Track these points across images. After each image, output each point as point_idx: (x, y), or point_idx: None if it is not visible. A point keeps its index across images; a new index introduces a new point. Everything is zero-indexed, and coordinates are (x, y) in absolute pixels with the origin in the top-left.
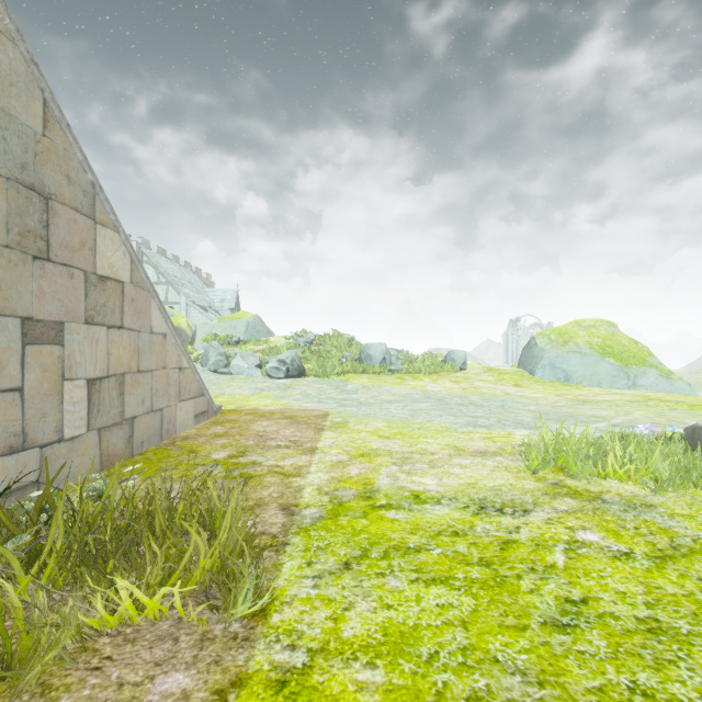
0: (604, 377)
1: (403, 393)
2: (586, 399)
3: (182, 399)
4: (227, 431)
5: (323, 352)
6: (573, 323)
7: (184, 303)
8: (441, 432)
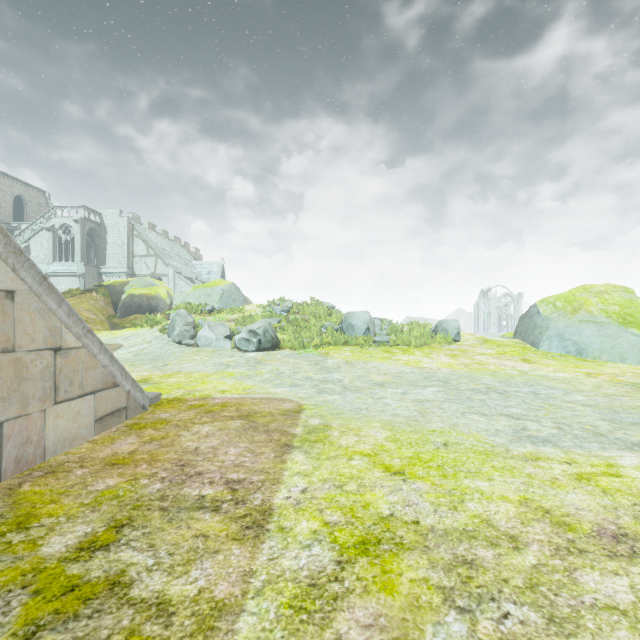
0: (629, 351)
1: (394, 371)
2: (634, 382)
3: (63, 399)
4: (135, 450)
5: (300, 321)
6: (580, 288)
7: (172, 274)
8: (488, 458)
